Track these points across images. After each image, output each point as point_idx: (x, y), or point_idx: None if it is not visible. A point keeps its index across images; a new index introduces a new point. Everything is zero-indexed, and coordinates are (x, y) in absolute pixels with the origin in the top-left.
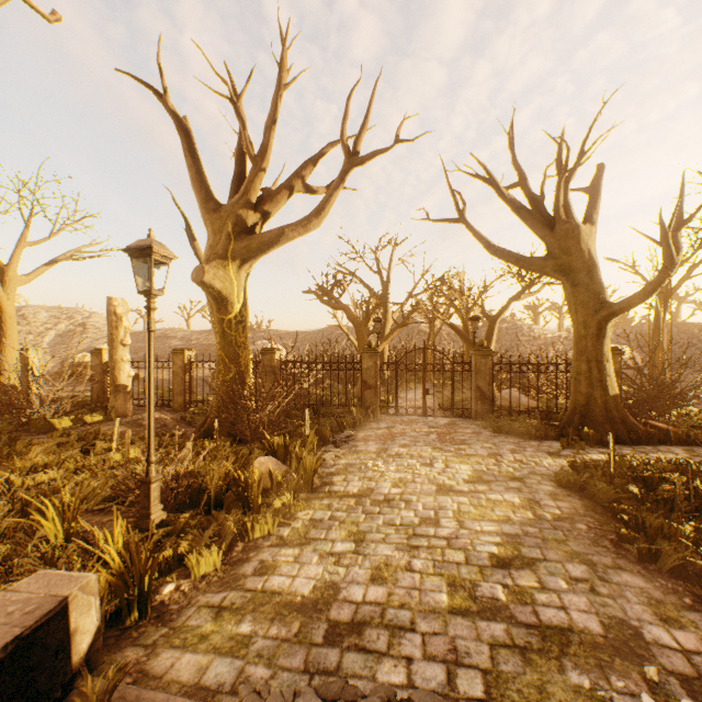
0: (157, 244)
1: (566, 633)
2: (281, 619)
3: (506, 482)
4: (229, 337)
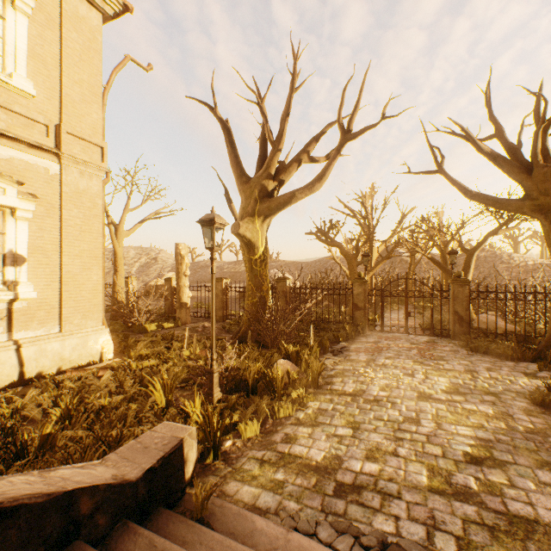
0: (217, 216)
1: (531, 523)
2: (302, 474)
3: (480, 395)
4: (255, 271)
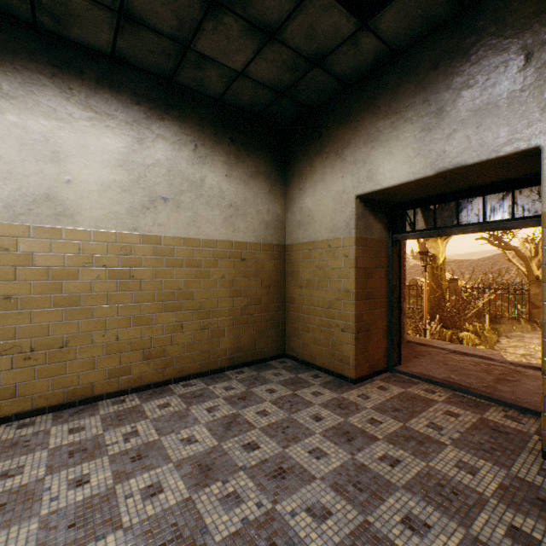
0: (428, 249)
1: None
2: None
3: None
4: (436, 275)
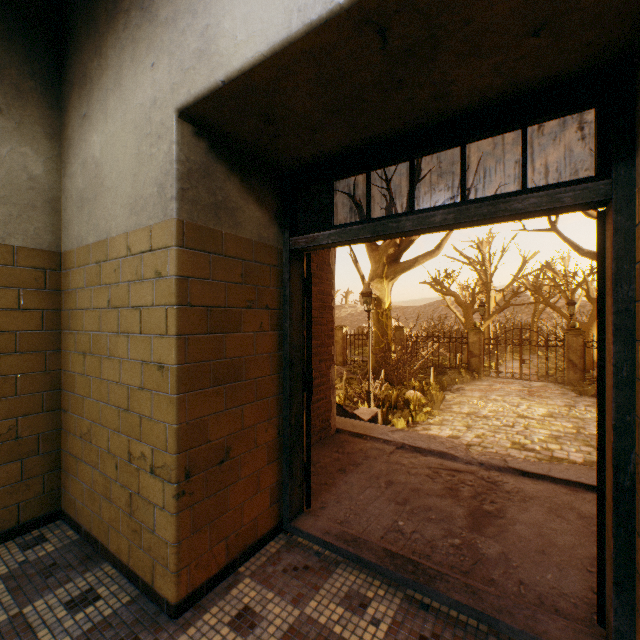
0: (373, 290)
1: (562, 459)
2: None
3: (568, 418)
4: (381, 322)
